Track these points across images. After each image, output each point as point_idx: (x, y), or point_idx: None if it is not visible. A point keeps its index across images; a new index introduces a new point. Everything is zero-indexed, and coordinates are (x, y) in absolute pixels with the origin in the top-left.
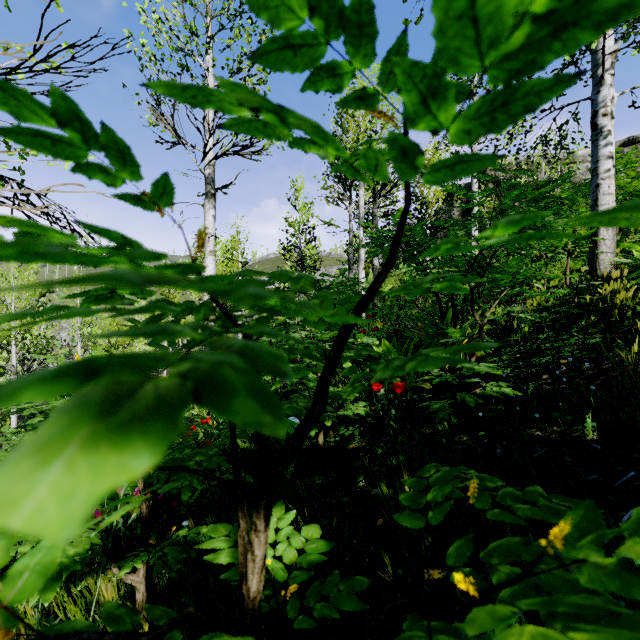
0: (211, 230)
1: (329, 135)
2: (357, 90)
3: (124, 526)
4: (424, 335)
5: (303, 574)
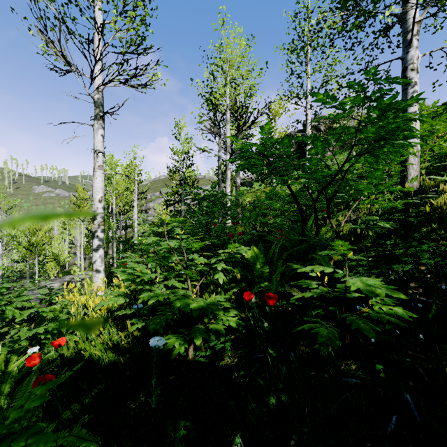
0: (100, 147)
1: None
2: None
3: None
4: (285, 240)
5: None
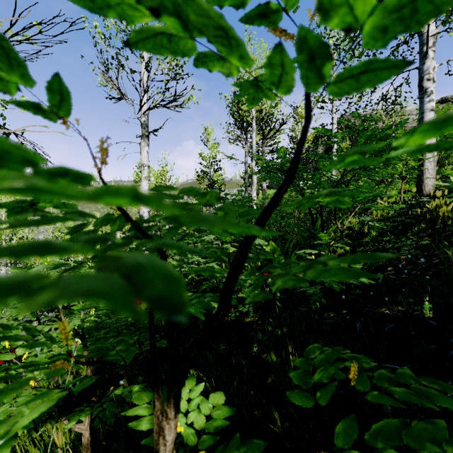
0: (145, 162)
1: (233, 38)
2: (260, 5)
3: (75, 384)
4: (300, 238)
5: (210, 439)
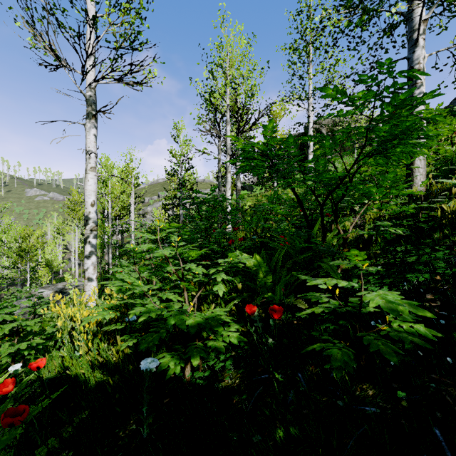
0: (92, 148)
1: None
2: None
3: None
4: (289, 247)
5: None
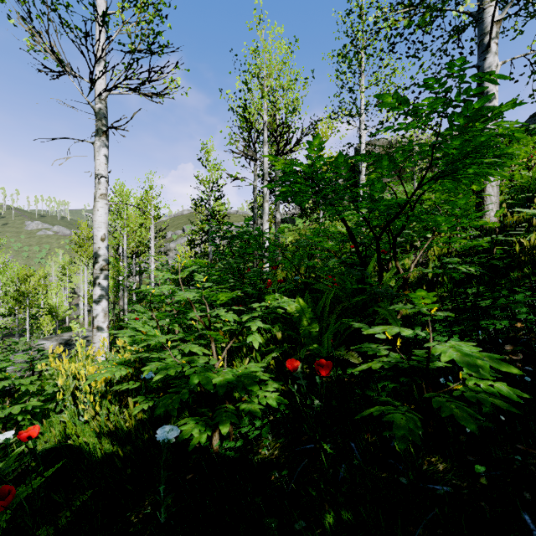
0: (102, 171)
1: None
2: None
3: None
4: (338, 289)
5: None
